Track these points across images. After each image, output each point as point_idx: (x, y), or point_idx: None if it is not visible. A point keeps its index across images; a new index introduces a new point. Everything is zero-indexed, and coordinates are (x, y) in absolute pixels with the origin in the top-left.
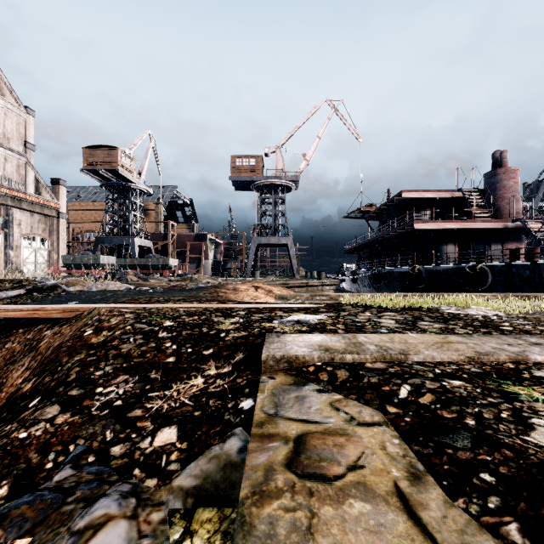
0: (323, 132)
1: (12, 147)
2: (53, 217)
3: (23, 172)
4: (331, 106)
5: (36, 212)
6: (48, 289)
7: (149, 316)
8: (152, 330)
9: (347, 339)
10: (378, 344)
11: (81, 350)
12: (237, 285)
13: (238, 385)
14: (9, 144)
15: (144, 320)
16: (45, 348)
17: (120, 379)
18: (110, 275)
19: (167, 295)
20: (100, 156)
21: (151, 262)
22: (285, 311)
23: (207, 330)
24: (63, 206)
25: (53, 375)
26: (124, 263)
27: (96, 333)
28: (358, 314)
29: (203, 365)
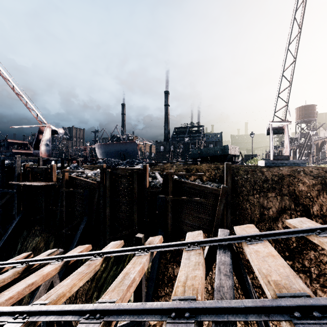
0: None
1: None
2: None
3: None
4: None
5: None
6: None
7: None
8: None
9: None
10: None
11: None
12: None
13: None
14: None
15: None
16: None
17: None
18: None
19: None
20: None
21: None
22: None
23: None
24: None
25: None
26: None
27: None
28: None
29: None
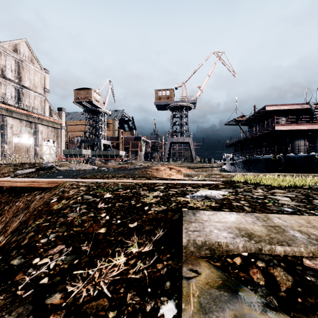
0: (211, 72)
1: (38, 91)
2: (58, 128)
3: (43, 104)
4: (217, 56)
5: (50, 126)
6: (48, 168)
7: (96, 189)
8: (94, 201)
9: (262, 221)
10: (301, 230)
11: (43, 215)
12: (158, 166)
13: (158, 273)
14: (36, 90)
15: (92, 192)
16: (32, 208)
17: (56, 249)
18: (85, 160)
19: (115, 173)
20: (83, 94)
21: (110, 153)
22: (193, 186)
23: (135, 202)
24: (63, 123)
25: (18, 236)
26: (95, 154)
27: (58, 201)
28: (252, 191)
29: (127, 240)
